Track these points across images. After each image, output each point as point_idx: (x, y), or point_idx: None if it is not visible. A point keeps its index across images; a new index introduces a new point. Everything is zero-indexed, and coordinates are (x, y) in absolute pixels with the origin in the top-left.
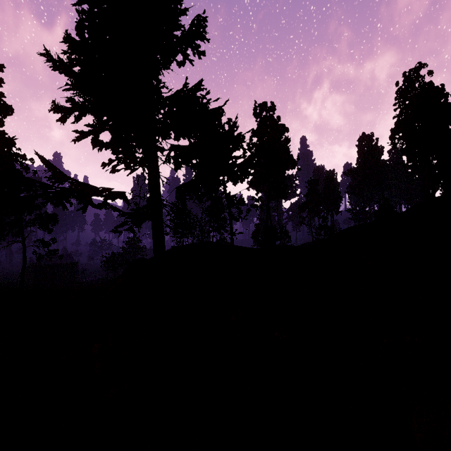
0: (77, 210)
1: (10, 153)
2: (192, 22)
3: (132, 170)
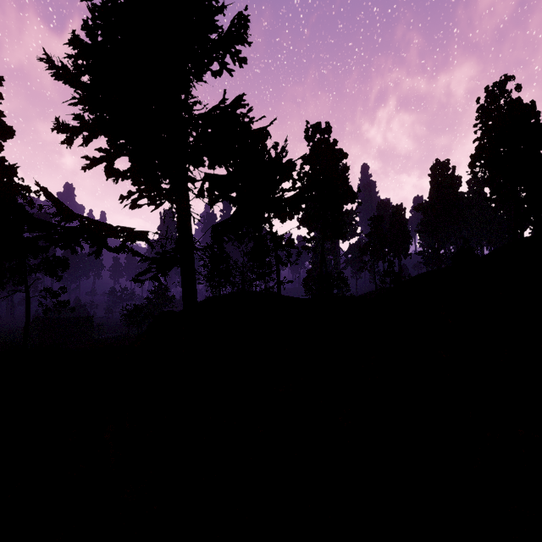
0: (88, 254)
1: (11, 184)
2: (231, 22)
3: (157, 206)
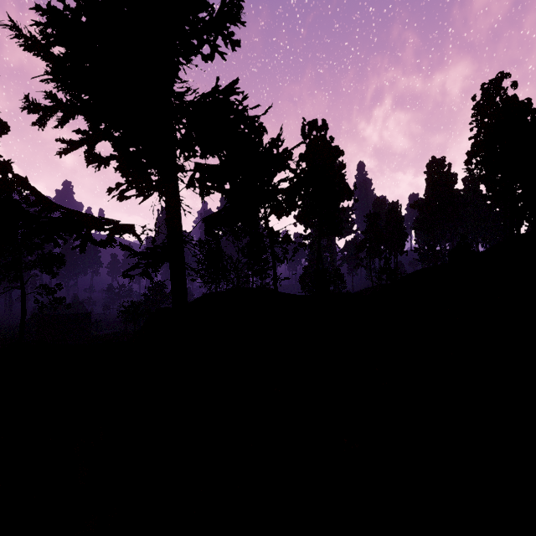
0: (72, 249)
1: (7, 180)
2: (223, 1)
3: (145, 197)
